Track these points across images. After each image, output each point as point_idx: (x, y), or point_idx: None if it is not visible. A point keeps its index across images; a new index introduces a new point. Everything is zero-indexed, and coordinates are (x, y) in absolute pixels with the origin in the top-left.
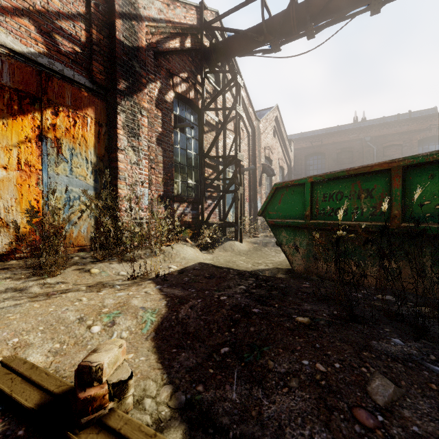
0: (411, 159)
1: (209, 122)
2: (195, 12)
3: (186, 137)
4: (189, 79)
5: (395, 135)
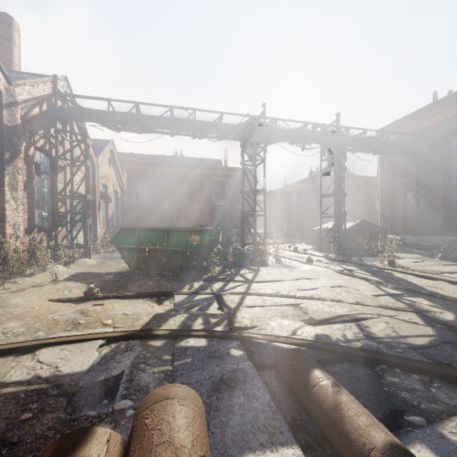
0: (169, 228)
1: (59, 165)
2: (51, 83)
3: (41, 178)
4: (46, 135)
5: (198, 175)
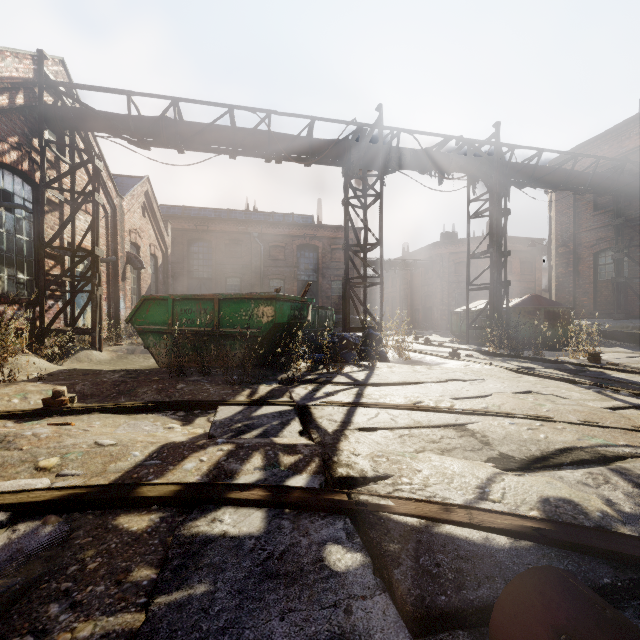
0: (222, 295)
1: (50, 199)
2: (32, 62)
3: (16, 218)
4: (23, 146)
5: (279, 236)
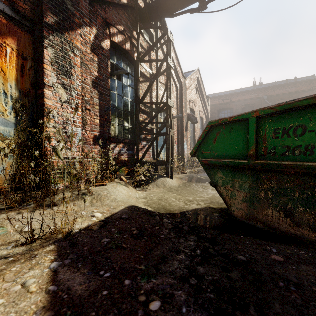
0: None
1: (144, 74)
2: None
3: (123, 85)
4: (125, 31)
5: (285, 94)
